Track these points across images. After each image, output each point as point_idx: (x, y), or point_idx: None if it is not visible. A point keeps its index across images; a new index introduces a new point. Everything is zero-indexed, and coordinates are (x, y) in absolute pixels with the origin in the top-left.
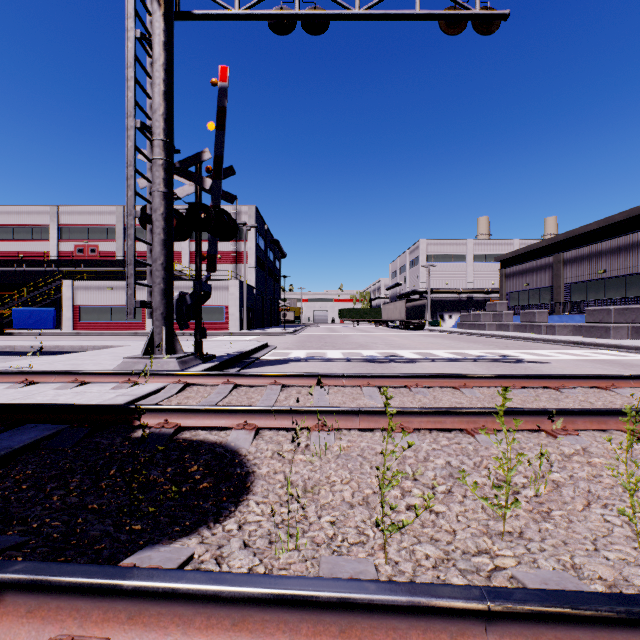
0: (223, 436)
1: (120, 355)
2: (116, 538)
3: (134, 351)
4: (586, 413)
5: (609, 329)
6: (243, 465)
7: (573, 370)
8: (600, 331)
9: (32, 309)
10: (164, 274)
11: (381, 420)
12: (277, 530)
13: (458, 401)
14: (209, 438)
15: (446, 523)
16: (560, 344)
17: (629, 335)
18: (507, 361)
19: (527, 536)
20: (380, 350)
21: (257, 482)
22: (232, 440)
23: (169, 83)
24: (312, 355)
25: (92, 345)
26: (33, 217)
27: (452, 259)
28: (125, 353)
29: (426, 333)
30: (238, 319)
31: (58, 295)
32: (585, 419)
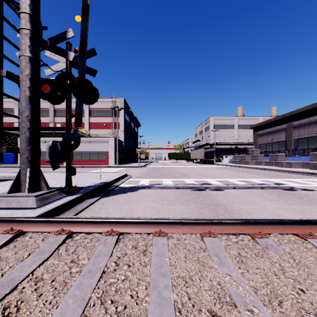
0: None
1: None
2: None
3: None
4: None
5: None
6: None
7: None
8: None
9: None
10: (29, 125)
11: None
12: None
13: None
14: None
15: None
16: (300, 174)
17: None
18: (285, 188)
19: None
20: (195, 178)
21: None
22: None
23: None
24: (153, 183)
25: None
26: (5, 104)
27: (227, 127)
28: None
29: (216, 166)
30: (114, 158)
31: (17, 145)
32: None
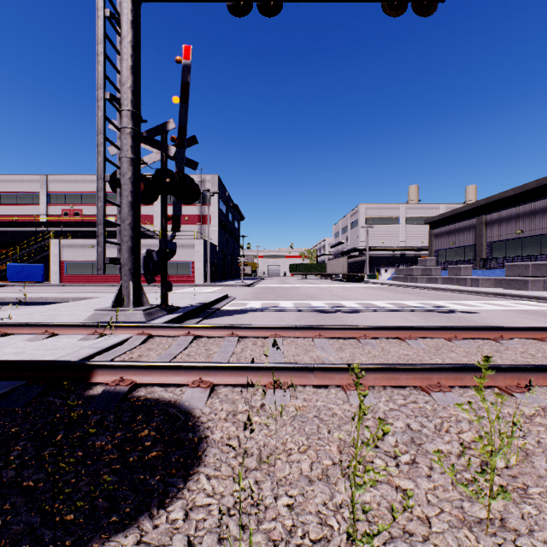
0: (178, 394)
1: (95, 306)
2: (39, 537)
3: (108, 302)
4: (538, 369)
5: (527, 282)
6: (196, 429)
7: (502, 320)
8: (519, 284)
9: (24, 264)
10: (131, 233)
11: (336, 376)
12: (228, 519)
13: (405, 353)
14: (164, 396)
15: (417, 506)
16: (484, 295)
17: (545, 287)
18: (441, 311)
19: (511, 525)
20: (327, 301)
21: (209, 450)
22: (186, 399)
23: (136, 58)
24: (267, 305)
25: (72, 296)
26: (25, 185)
27: (387, 221)
28: (100, 304)
29: (365, 285)
30: (202, 273)
31: (47, 252)
32: (537, 375)
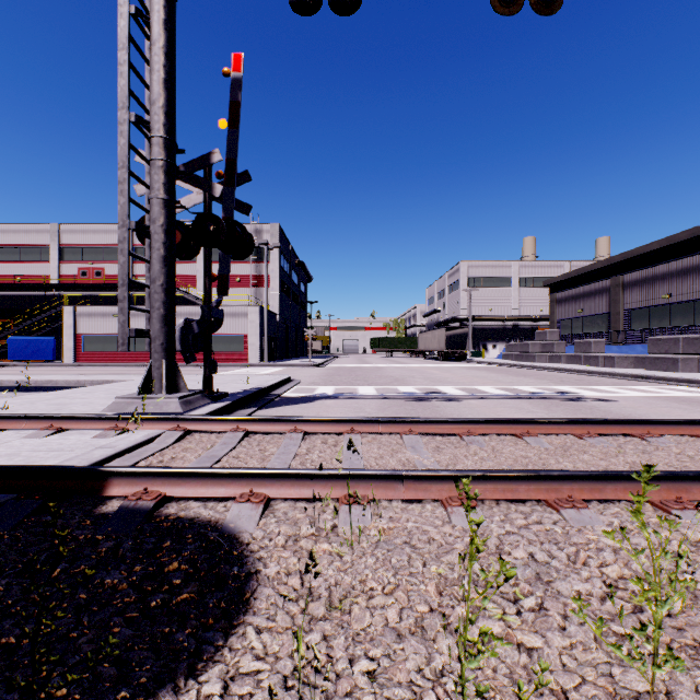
0: (221, 511)
1: (118, 392)
2: None
3: (136, 387)
4: None
5: (677, 361)
6: (243, 561)
7: (647, 410)
8: (666, 363)
9: (29, 338)
10: (164, 297)
11: (432, 487)
12: (284, 695)
13: (524, 454)
14: (202, 514)
15: (548, 674)
16: (622, 378)
17: (699, 368)
18: (567, 399)
19: None
20: (419, 385)
21: (261, 591)
22: (232, 519)
23: (170, 69)
24: (341, 391)
25: (90, 380)
26: (32, 236)
27: (496, 283)
28: (124, 390)
29: (468, 365)
30: (259, 349)
31: (59, 323)
32: None
